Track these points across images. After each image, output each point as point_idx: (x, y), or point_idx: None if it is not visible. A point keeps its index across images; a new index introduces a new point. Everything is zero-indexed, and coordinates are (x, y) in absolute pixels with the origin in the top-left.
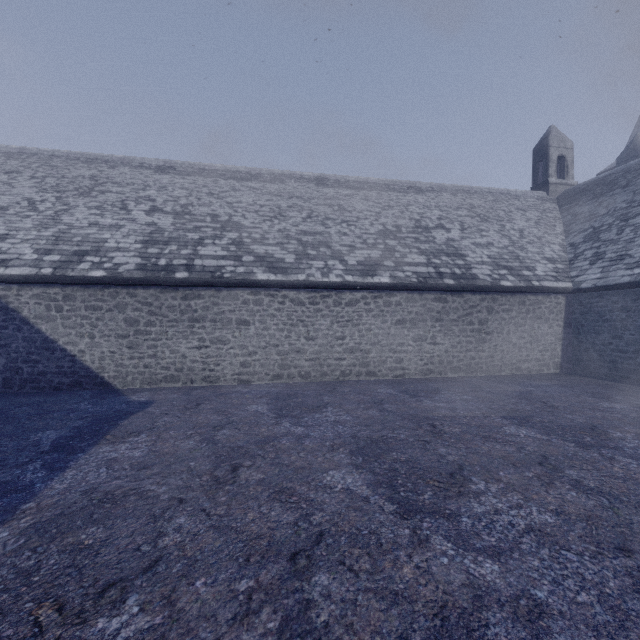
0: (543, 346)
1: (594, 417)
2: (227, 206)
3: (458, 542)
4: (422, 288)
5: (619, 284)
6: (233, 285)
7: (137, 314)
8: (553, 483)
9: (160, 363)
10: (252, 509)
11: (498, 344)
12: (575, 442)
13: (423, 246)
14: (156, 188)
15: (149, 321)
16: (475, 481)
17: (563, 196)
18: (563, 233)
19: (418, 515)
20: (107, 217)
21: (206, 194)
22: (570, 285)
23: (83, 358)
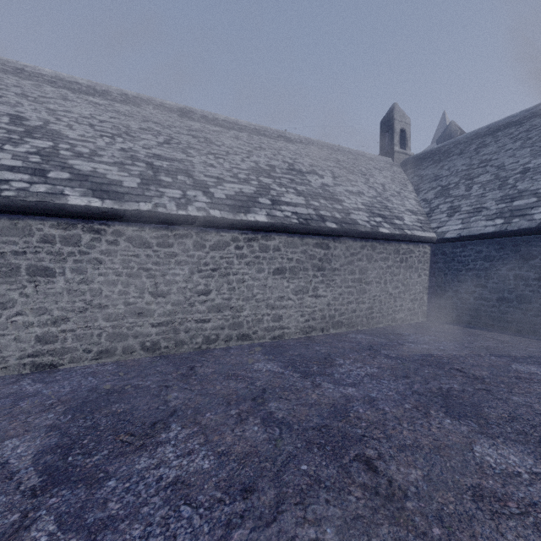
0: (414, 295)
1: None
2: (46, 112)
3: None
4: (304, 231)
5: (484, 234)
6: (19, 210)
7: None
8: None
9: None
10: None
11: (377, 294)
12: None
13: (300, 187)
14: None
15: None
16: None
17: (405, 163)
18: (414, 191)
19: None
20: None
21: (15, 94)
22: (435, 235)
23: None
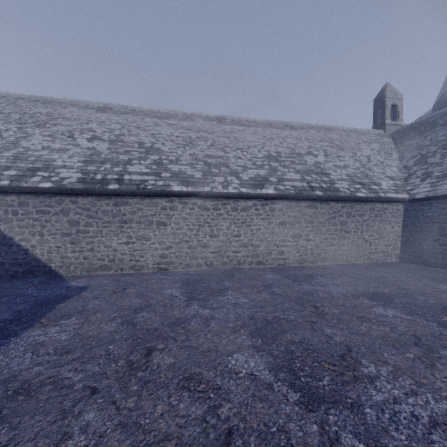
0: (387, 241)
1: (441, 298)
2: (150, 136)
3: (369, 442)
4: (298, 198)
5: (446, 195)
6: (154, 195)
7: (78, 217)
8: (435, 365)
9: (96, 255)
10: (161, 400)
11: (354, 240)
12: (436, 322)
13: (298, 167)
14: (97, 122)
15: (87, 222)
16: (365, 364)
17: (396, 133)
18: (398, 159)
19: (322, 405)
20: (57, 143)
21: (135, 127)
22: (407, 196)
23: (34, 252)
